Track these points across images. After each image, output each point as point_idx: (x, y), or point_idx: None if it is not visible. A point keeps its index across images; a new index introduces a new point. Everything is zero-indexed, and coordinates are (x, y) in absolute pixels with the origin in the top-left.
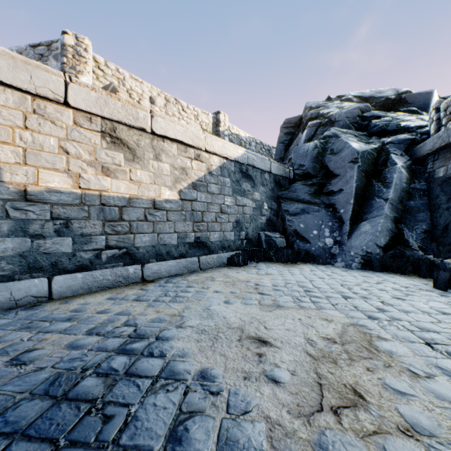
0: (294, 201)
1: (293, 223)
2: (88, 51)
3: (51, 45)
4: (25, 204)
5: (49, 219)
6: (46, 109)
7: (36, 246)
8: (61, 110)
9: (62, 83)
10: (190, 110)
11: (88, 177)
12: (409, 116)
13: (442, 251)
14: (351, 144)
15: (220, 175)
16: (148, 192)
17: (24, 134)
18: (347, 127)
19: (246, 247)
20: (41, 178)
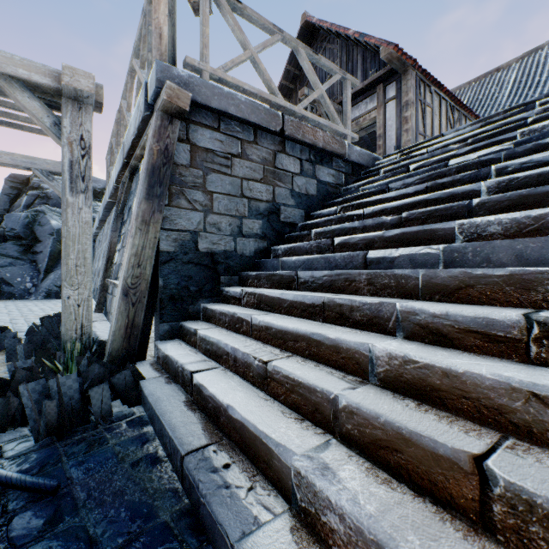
0: (5, 256)
1: (1, 273)
2: None
3: None
4: None
5: None
6: None
7: None
8: None
9: None
10: None
11: None
12: None
13: None
14: (52, 222)
15: None
16: None
17: None
18: (60, 205)
19: None
20: None
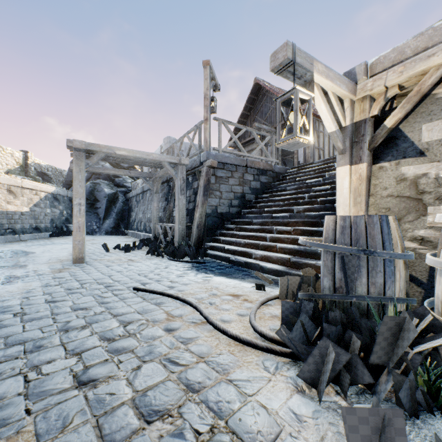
0: None
1: None
2: None
3: None
4: None
5: None
6: None
7: None
8: None
9: None
10: (8, 151)
11: (4, 205)
12: (129, 180)
13: (125, 228)
14: (105, 190)
15: (45, 200)
16: (20, 209)
17: None
18: (106, 178)
19: (56, 231)
20: None
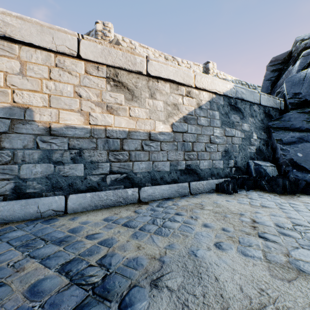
0: (287, 130)
1: (288, 152)
2: (111, 32)
3: (89, 34)
4: (50, 138)
5: (67, 149)
6: (64, 63)
7: (58, 171)
8: (76, 62)
9: (75, 40)
10: (184, 64)
11: (96, 115)
12: None
13: None
14: None
15: (209, 109)
16: (144, 126)
17: (49, 83)
18: None
19: (235, 175)
20: (61, 117)
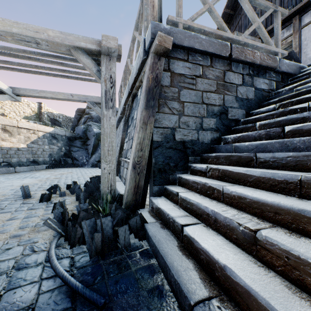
0: (75, 147)
1: (74, 155)
2: None
3: None
4: None
5: None
6: None
7: None
8: None
9: None
10: (25, 102)
11: None
12: None
13: None
14: (94, 130)
15: (43, 138)
16: (16, 145)
17: None
18: (97, 121)
19: (55, 163)
20: None
